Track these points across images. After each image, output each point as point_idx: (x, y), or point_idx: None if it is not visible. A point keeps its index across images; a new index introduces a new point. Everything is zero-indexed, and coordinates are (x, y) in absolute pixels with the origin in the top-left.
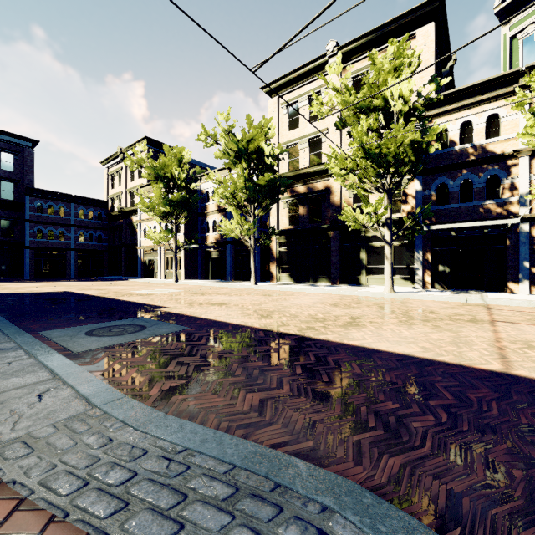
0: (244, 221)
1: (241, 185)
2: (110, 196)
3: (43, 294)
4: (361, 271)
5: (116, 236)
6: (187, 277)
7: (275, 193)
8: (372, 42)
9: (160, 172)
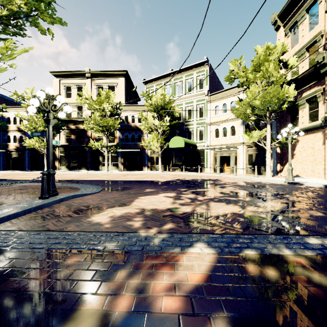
0: (41, 141)
1: (39, 124)
2: None
3: None
4: (100, 164)
5: None
6: None
7: (59, 129)
8: (104, 74)
9: None
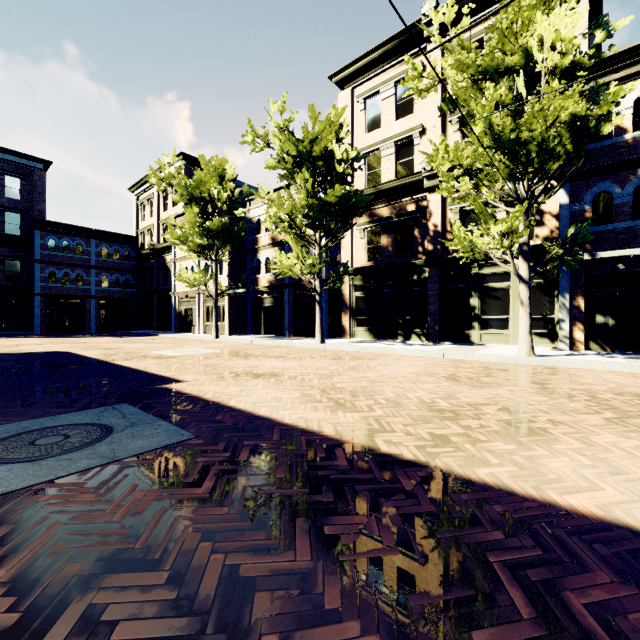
0: (306, 255)
1: (301, 203)
2: (140, 230)
3: (25, 356)
4: (472, 323)
5: (147, 280)
6: (232, 331)
7: (349, 215)
8: None
9: (194, 192)
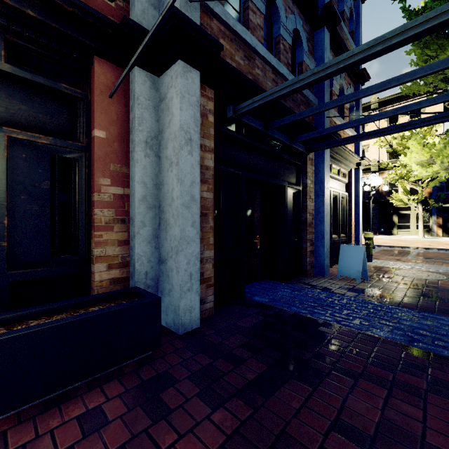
0: None
1: None
2: None
3: None
4: (393, 227)
5: None
6: None
7: None
8: (401, 97)
9: None
